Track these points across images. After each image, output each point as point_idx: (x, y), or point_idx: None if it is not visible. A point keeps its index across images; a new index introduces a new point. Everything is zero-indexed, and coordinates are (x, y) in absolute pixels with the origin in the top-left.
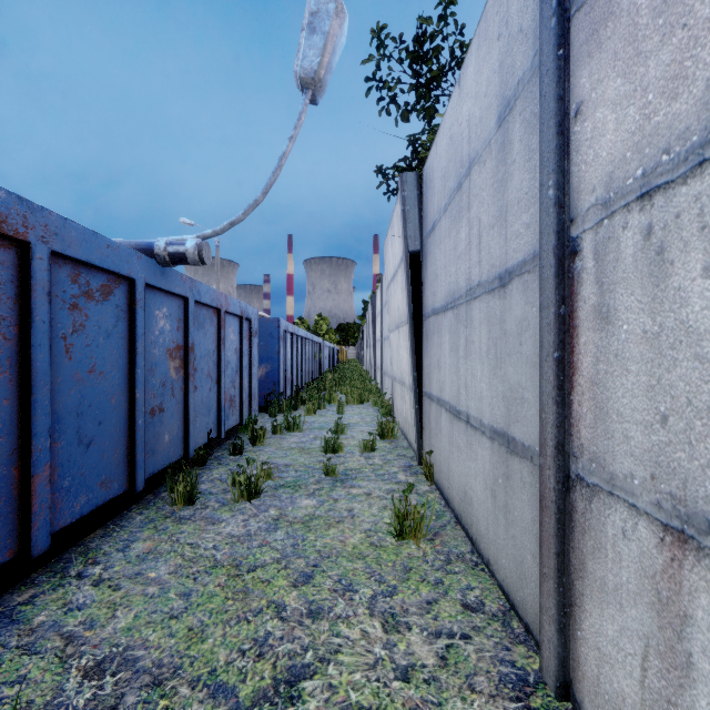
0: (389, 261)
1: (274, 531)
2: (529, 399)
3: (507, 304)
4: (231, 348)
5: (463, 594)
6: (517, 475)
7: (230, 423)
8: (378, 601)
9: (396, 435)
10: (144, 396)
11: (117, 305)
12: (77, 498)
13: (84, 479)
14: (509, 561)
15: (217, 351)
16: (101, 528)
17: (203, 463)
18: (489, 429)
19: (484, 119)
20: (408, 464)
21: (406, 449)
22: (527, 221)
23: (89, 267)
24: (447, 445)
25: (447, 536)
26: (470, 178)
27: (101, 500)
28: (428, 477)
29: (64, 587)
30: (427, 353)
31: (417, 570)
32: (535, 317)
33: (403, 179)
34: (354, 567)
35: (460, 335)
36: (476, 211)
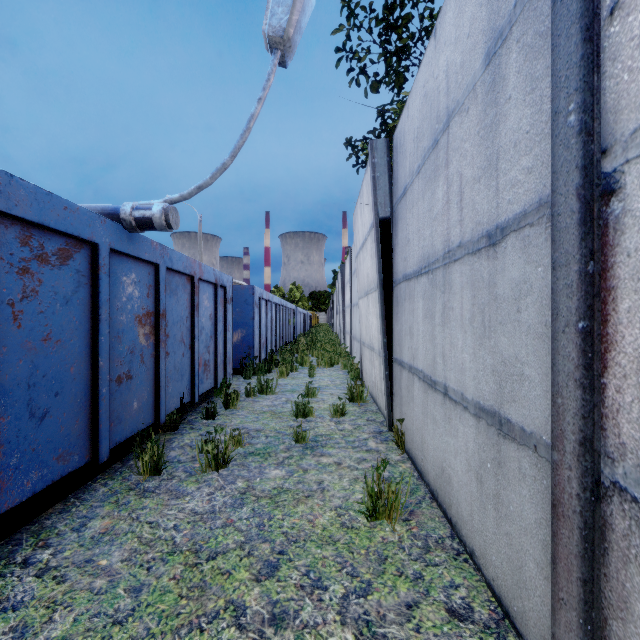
0: (359, 230)
1: (240, 508)
2: (532, 377)
3: (499, 265)
4: (205, 315)
5: (446, 594)
6: (513, 464)
7: (204, 387)
8: (351, 603)
9: (365, 399)
10: (109, 364)
11: (77, 270)
12: (27, 475)
13: (37, 454)
14: (502, 561)
15: (191, 317)
16: (61, 502)
17: (175, 427)
18: (474, 406)
19: (466, 62)
20: (378, 429)
21: (375, 414)
22: (529, 164)
23: (43, 230)
24: (421, 415)
25: (423, 515)
26: (449, 131)
27: (58, 475)
28: (400, 446)
29: (5, 578)
30: (398, 319)
31: (393, 560)
32: (541, 279)
33: (373, 145)
34: (323, 555)
35: (437, 301)
36: (456, 166)
